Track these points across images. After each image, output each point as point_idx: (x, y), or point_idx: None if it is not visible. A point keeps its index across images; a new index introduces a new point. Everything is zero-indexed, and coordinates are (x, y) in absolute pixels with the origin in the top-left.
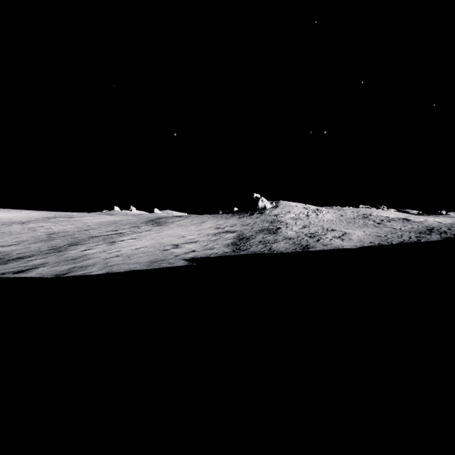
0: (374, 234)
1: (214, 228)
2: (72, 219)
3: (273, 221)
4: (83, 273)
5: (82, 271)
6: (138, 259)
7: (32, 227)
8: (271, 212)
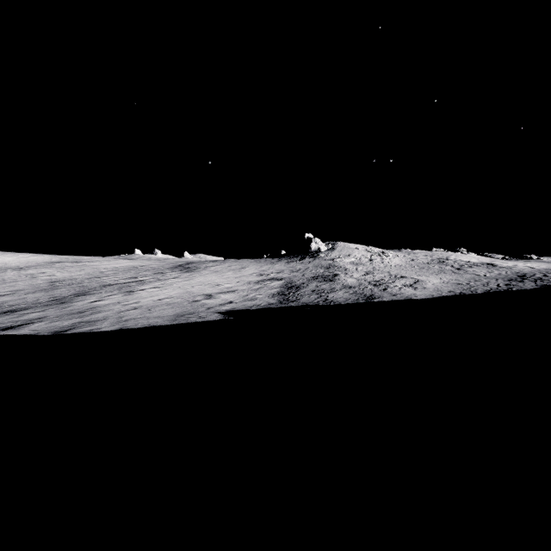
0: (453, 281)
1: (256, 275)
2: (81, 264)
3: (329, 266)
4: (90, 329)
5: (89, 327)
6: (161, 312)
7: (31, 273)
8: (326, 255)
